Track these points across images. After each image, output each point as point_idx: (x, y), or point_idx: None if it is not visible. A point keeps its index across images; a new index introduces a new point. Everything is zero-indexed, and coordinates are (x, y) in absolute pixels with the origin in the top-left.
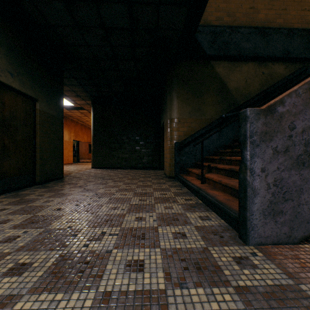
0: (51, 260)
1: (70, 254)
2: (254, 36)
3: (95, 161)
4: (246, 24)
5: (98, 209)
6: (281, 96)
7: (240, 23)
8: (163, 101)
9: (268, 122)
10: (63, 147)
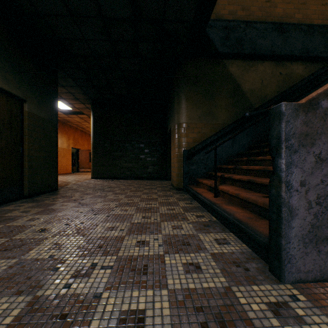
0: (13, 313)
1: (44, 300)
2: (271, 32)
3: (95, 170)
4: (262, 19)
5: (91, 229)
6: (324, 87)
7: (255, 18)
8: (170, 105)
9: (309, 121)
10: (57, 154)
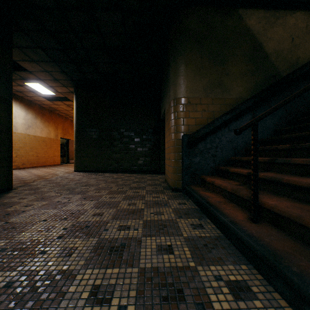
0: None
1: None
2: None
3: (79, 162)
4: None
5: None
6: None
7: None
8: (164, 81)
9: None
10: (10, 142)
